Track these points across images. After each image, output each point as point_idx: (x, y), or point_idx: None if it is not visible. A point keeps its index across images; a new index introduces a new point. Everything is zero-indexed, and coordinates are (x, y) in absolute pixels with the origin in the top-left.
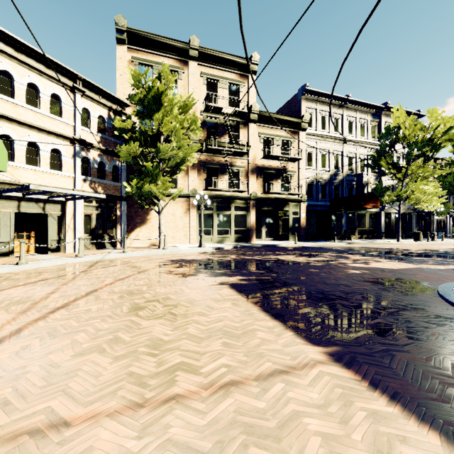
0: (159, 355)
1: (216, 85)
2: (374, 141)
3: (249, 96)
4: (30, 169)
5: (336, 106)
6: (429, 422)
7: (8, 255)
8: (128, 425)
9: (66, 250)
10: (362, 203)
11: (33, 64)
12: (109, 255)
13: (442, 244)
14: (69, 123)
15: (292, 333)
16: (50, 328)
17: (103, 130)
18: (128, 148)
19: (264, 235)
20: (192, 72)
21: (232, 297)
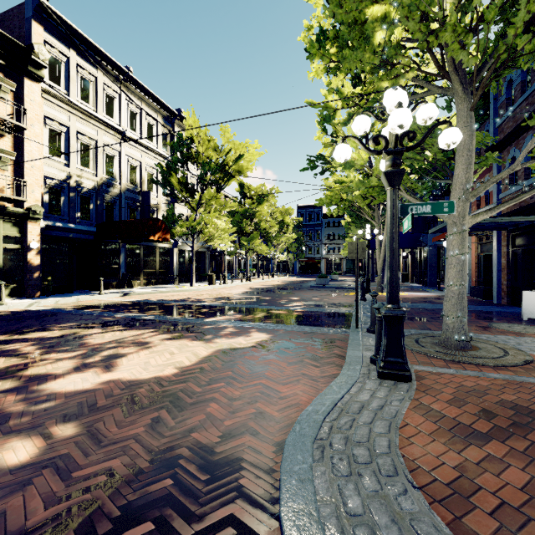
0: None
1: None
2: (166, 154)
3: None
4: None
5: (110, 76)
6: None
7: None
8: None
9: None
10: (146, 232)
11: None
12: None
13: (232, 287)
14: None
15: None
16: None
17: None
18: None
19: None
20: None
21: None
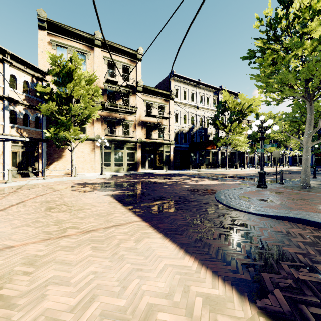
0: (60, 225)
1: (114, 65)
2: (215, 109)
3: (136, 75)
4: None
5: (192, 86)
6: (162, 233)
7: None
8: (41, 244)
9: None
10: (205, 146)
11: None
12: (32, 180)
13: (248, 170)
14: None
15: (131, 213)
16: None
17: (27, 91)
18: (47, 106)
19: (147, 166)
20: (97, 55)
21: (109, 201)
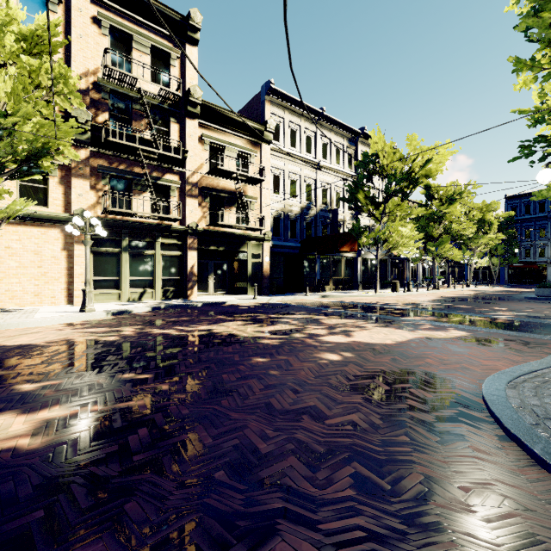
0: None
1: (128, 43)
2: (351, 172)
3: (186, 75)
4: None
5: (309, 120)
6: None
7: None
8: None
9: None
10: (339, 244)
11: None
12: None
13: (418, 295)
14: None
15: None
16: None
17: None
18: None
19: (212, 287)
20: (79, 5)
21: None
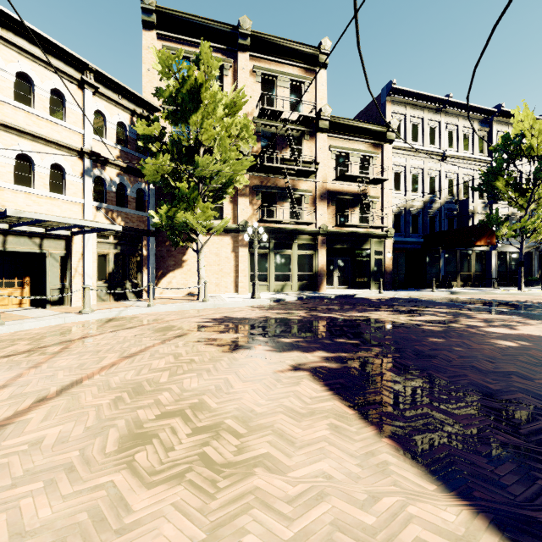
0: None
1: (273, 83)
2: (483, 157)
3: (317, 98)
4: (20, 191)
5: (432, 111)
6: None
7: None
8: None
9: (72, 303)
10: (472, 238)
11: (24, 46)
12: (127, 310)
13: None
14: (77, 130)
15: None
16: None
17: (123, 142)
18: (155, 163)
19: (336, 281)
20: (242, 65)
21: (323, 406)
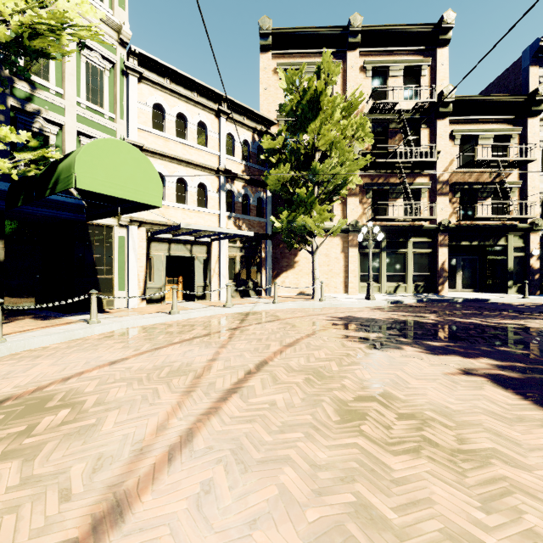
0: None
1: (384, 75)
2: None
3: (436, 79)
4: (179, 207)
5: None
6: None
7: (160, 301)
8: None
9: (211, 298)
10: None
11: (182, 92)
12: (258, 305)
13: None
14: (214, 153)
15: None
16: (232, 440)
17: (247, 157)
18: (278, 173)
19: (459, 283)
20: (352, 63)
21: (530, 414)
